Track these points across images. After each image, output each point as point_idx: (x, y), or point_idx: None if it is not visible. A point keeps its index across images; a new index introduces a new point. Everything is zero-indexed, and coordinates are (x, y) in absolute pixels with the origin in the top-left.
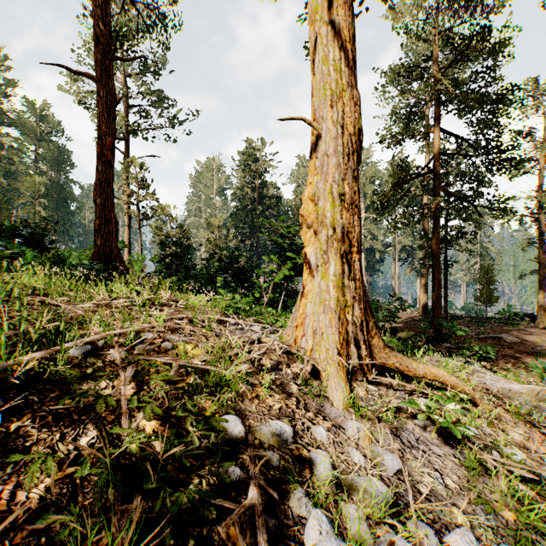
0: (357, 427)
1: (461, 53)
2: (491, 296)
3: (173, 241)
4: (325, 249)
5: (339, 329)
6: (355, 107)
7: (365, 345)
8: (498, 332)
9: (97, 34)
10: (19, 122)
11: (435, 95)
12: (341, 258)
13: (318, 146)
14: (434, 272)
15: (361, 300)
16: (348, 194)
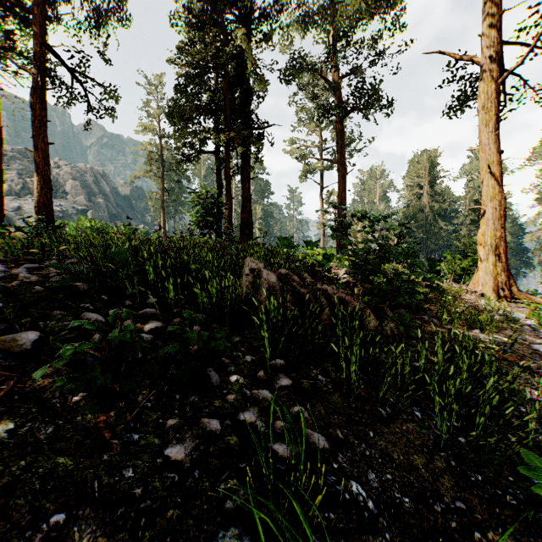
0: (496, 302)
1: None
2: None
3: None
4: (487, 253)
5: (493, 281)
6: (502, 200)
7: (506, 288)
8: None
9: (339, 138)
10: None
11: None
12: (495, 256)
13: (485, 214)
14: None
15: (504, 272)
16: (498, 233)
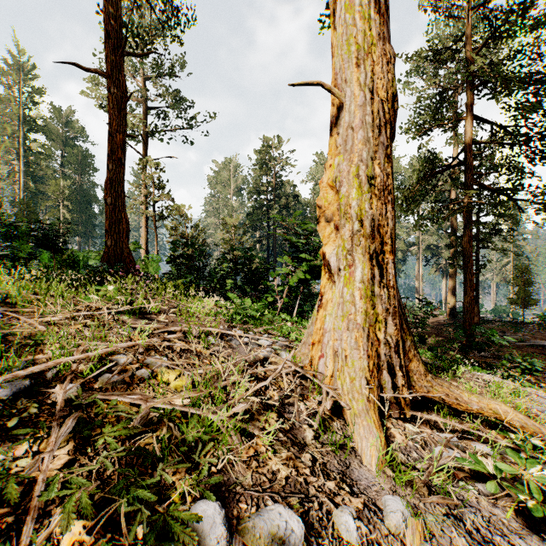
0: (402, 512)
1: (497, 30)
2: (529, 299)
3: (184, 241)
4: (349, 248)
5: (369, 352)
6: (388, 65)
7: (402, 371)
8: (538, 339)
9: (108, 29)
10: (45, 128)
11: (468, 78)
12: (370, 259)
13: (340, 119)
14: (466, 273)
15: (396, 313)
16: (379, 178)
